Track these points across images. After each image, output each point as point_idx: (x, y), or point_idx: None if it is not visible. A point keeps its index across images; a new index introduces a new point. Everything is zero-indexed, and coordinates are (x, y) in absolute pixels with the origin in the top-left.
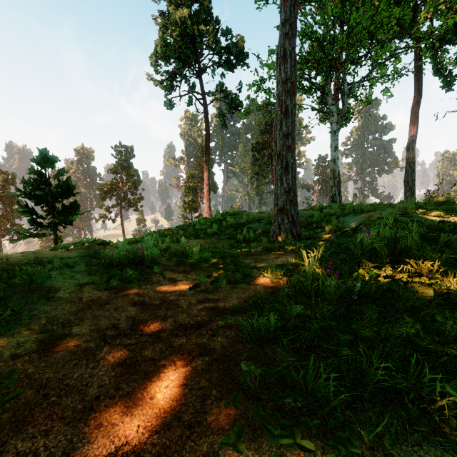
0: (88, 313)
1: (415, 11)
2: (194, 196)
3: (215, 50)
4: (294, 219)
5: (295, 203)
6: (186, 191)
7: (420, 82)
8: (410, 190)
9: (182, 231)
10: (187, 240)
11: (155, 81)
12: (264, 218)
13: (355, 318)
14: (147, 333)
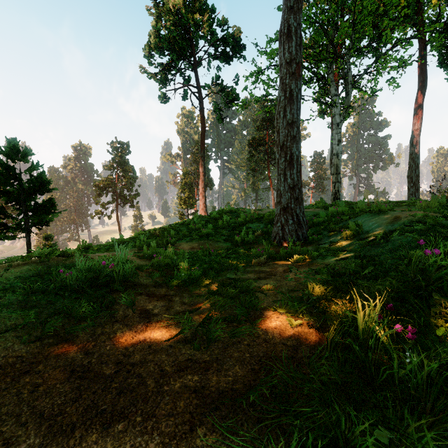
0: None
1: None
2: (190, 192)
3: (210, 41)
4: (300, 219)
5: (301, 201)
6: (182, 187)
7: (425, 73)
8: (414, 186)
9: (174, 232)
10: (179, 242)
11: (148, 74)
12: (263, 216)
13: None
14: None
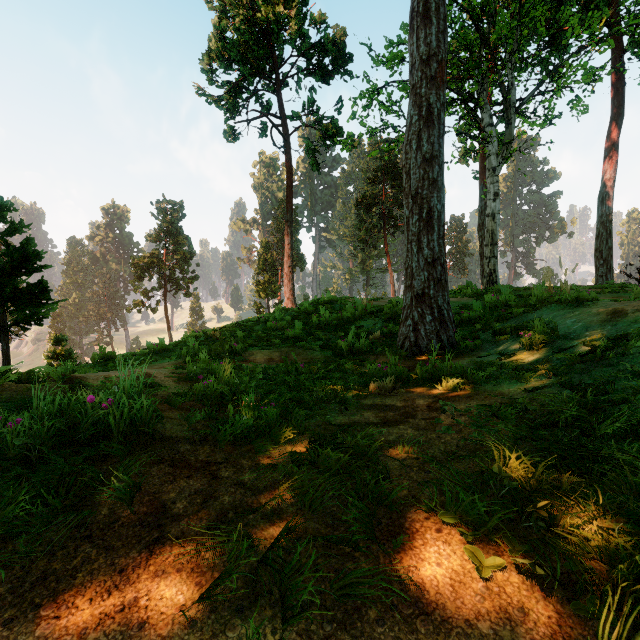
0: None
1: None
2: (272, 274)
3: (301, 49)
4: (443, 314)
5: (445, 284)
6: (259, 267)
7: (622, 95)
8: (605, 264)
9: (242, 333)
10: (249, 351)
11: (208, 97)
12: (382, 309)
13: None
14: None
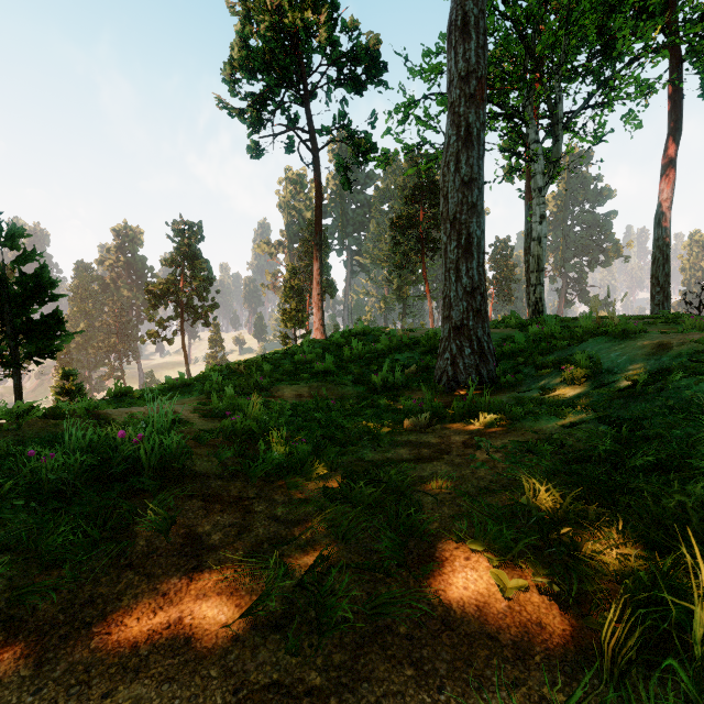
0: None
1: None
2: (299, 301)
3: (331, 57)
4: (483, 347)
5: (485, 315)
6: (286, 295)
7: (680, 108)
8: (661, 291)
9: (269, 367)
10: (276, 386)
11: (230, 109)
12: (419, 341)
13: None
14: None
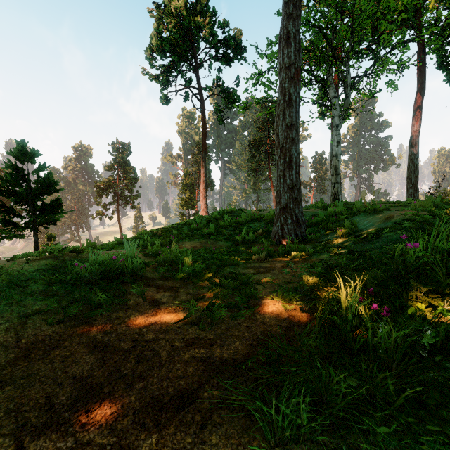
0: (19, 369)
1: (419, 2)
2: (191, 193)
3: (212, 43)
4: (298, 219)
5: (300, 201)
6: (183, 188)
7: (424, 75)
8: (413, 187)
9: (176, 231)
10: (181, 242)
11: (150, 75)
12: (264, 216)
13: (444, 403)
14: (95, 421)
